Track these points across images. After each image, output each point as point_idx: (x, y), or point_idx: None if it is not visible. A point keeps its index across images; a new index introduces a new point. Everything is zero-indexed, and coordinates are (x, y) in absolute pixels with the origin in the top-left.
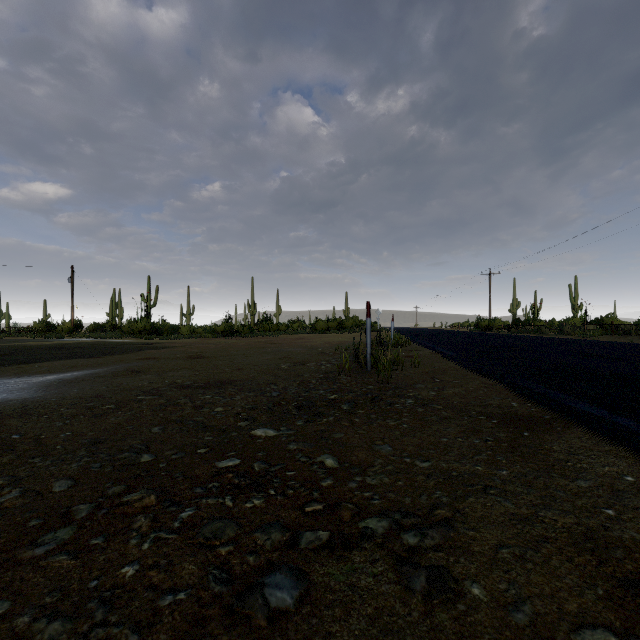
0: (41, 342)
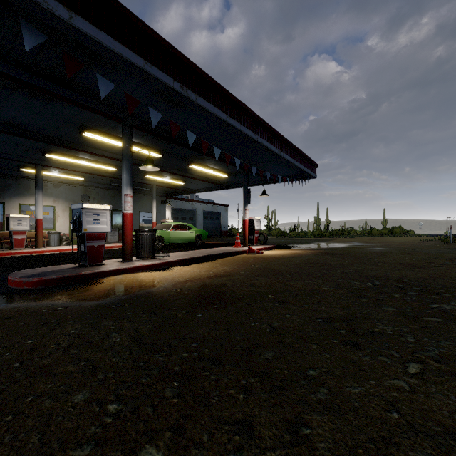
0: None
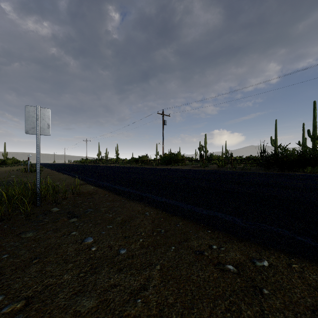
0: None
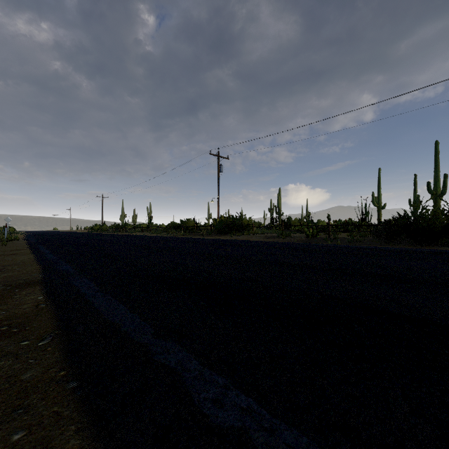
0: None
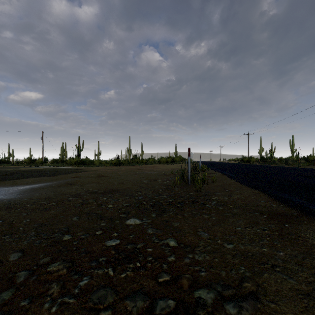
0: (27, 168)
